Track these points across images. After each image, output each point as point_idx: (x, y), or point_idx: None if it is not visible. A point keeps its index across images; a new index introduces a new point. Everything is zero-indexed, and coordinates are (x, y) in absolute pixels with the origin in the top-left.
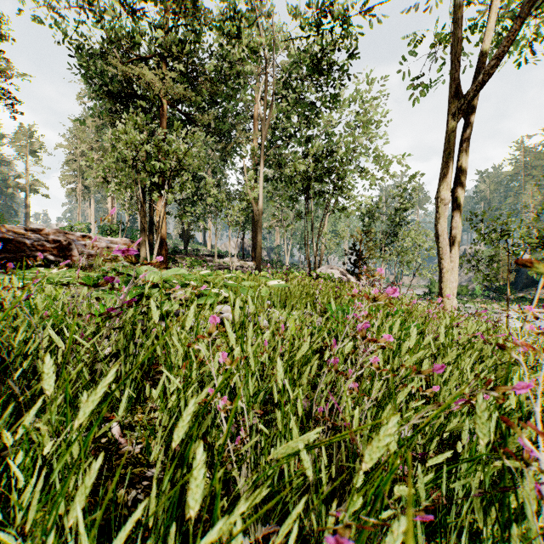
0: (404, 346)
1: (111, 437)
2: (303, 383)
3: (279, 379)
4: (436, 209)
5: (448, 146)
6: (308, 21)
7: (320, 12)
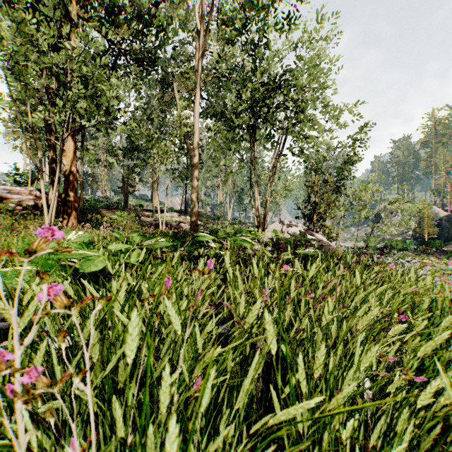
0: None
1: None
2: None
3: None
4: None
5: None
6: None
7: None
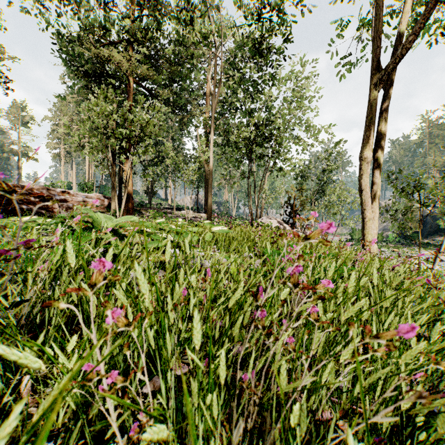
0: (339, 289)
1: (17, 395)
2: (233, 334)
3: (196, 339)
4: (359, 166)
5: (370, 112)
6: (251, 11)
7: (261, 3)
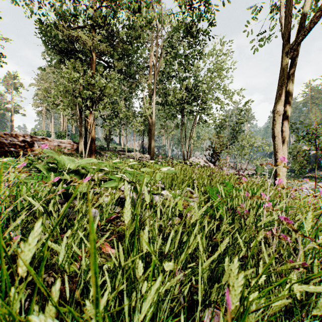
0: None
1: None
2: None
3: None
4: (273, 118)
5: (282, 75)
6: (184, 1)
7: None
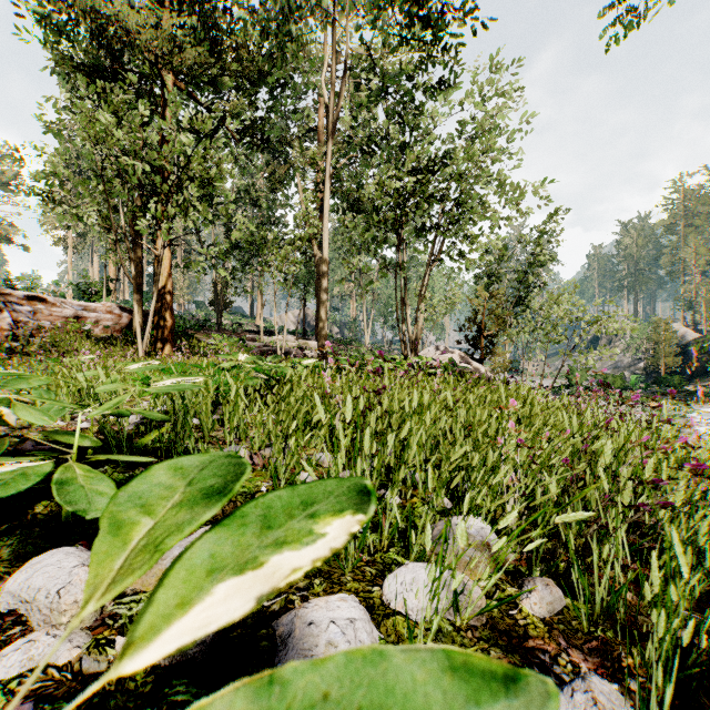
0: None
1: None
2: None
3: None
4: None
5: None
6: None
7: None
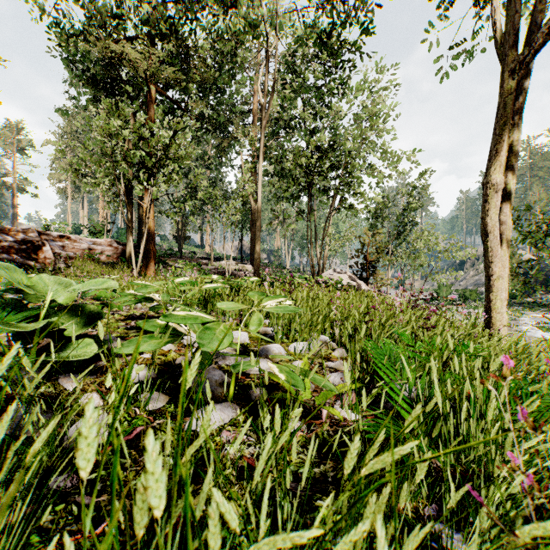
0: None
1: None
2: None
3: None
4: (484, 198)
5: (503, 114)
6: None
7: None
